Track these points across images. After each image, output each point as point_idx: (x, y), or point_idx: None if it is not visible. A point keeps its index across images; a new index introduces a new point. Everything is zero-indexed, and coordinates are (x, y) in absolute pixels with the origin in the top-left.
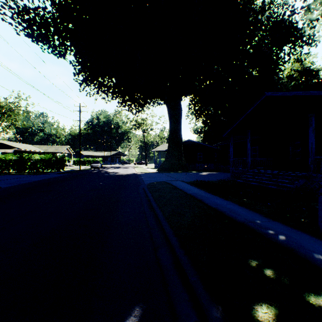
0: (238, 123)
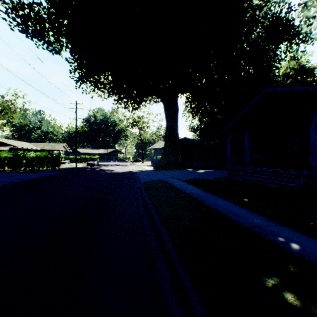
0: (235, 120)
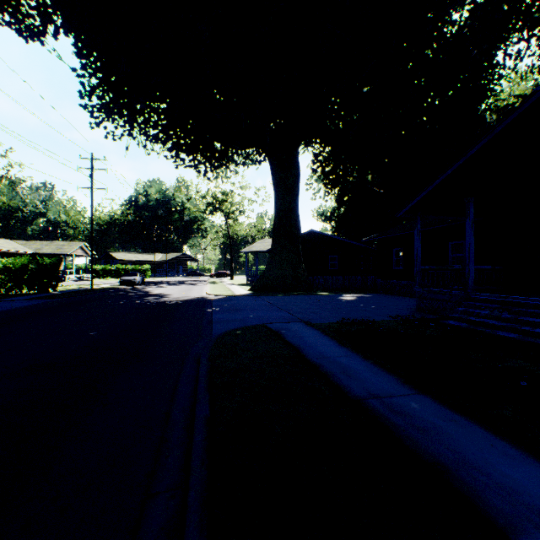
0: (440, 182)
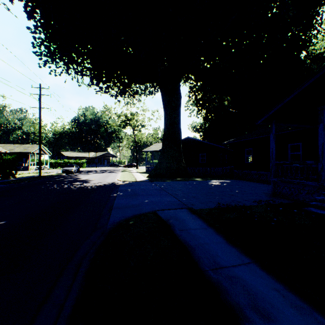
0: (296, 94)
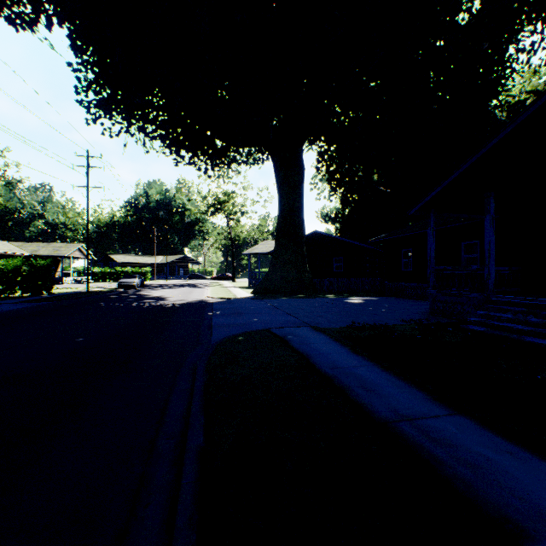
0: (457, 176)
